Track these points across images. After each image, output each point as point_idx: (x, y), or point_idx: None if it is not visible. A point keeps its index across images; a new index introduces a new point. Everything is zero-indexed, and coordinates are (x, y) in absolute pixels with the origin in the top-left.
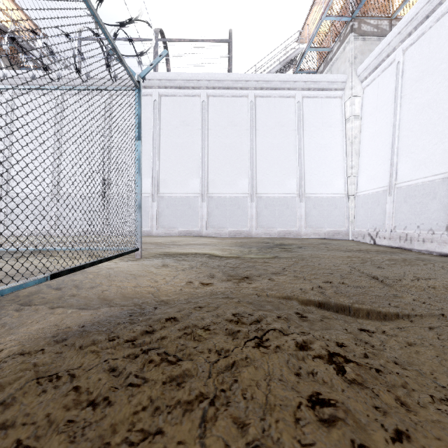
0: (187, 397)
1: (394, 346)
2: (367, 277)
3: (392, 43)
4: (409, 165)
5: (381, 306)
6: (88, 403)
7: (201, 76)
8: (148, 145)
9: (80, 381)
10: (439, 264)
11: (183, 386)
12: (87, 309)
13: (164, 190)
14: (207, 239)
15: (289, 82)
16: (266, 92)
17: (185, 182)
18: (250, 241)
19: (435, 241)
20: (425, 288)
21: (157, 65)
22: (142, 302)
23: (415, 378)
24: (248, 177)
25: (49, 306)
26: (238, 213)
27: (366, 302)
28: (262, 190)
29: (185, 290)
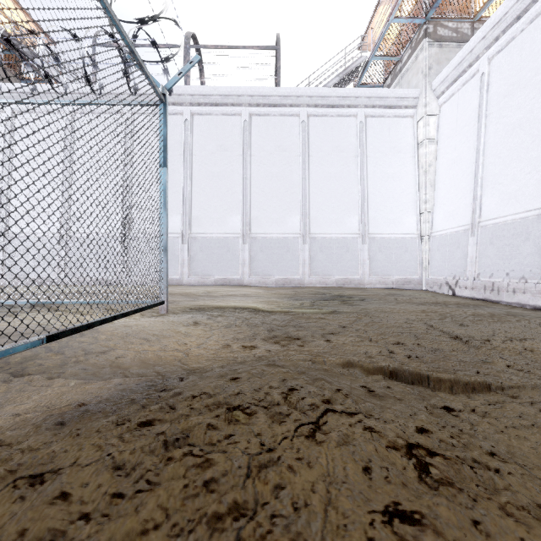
0: (216, 511)
1: (488, 428)
2: (448, 337)
3: (475, 49)
4: (496, 199)
5: (468, 375)
6: (80, 519)
7: (243, 91)
8: (177, 175)
9: (72, 487)
10: (535, 321)
11: (212, 493)
12: (95, 379)
13: (197, 229)
14: (250, 289)
15: (349, 98)
16: (321, 110)
17: (222, 219)
18: (302, 292)
19: (528, 292)
20: (520, 351)
21: (188, 77)
22: (165, 370)
23: (520, 475)
24: (299, 213)
25: (46, 375)
26: (287, 258)
27: (448, 369)
28: (316, 230)
29: (220, 354)
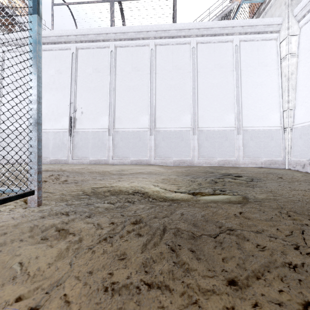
0: None
1: None
2: None
3: None
4: None
5: None
6: None
7: (150, 28)
8: (105, 89)
9: None
10: None
11: None
12: None
13: (118, 125)
14: (154, 167)
15: (227, 28)
16: (206, 39)
17: (136, 118)
18: (195, 170)
19: None
20: None
21: (113, 21)
22: None
23: None
24: (190, 113)
25: None
26: (181, 145)
27: None
28: (203, 124)
29: None
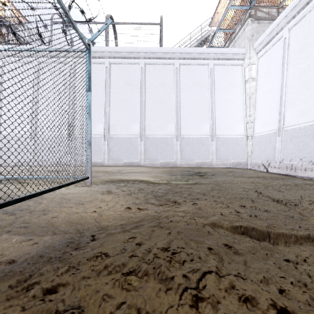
0: None
1: None
2: (273, 201)
3: (280, 24)
4: (294, 114)
5: (294, 230)
6: None
7: (140, 49)
8: (101, 100)
9: None
10: None
11: None
12: (32, 235)
13: (113, 132)
14: (144, 168)
15: (204, 54)
16: (187, 61)
17: (128, 126)
18: (176, 170)
19: None
20: None
21: (108, 41)
22: (84, 228)
23: None
24: (174, 123)
25: None
26: (167, 149)
27: (279, 225)
28: (184, 132)
29: (123, 213)
